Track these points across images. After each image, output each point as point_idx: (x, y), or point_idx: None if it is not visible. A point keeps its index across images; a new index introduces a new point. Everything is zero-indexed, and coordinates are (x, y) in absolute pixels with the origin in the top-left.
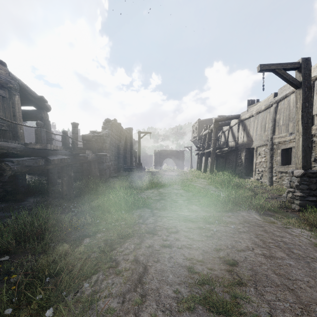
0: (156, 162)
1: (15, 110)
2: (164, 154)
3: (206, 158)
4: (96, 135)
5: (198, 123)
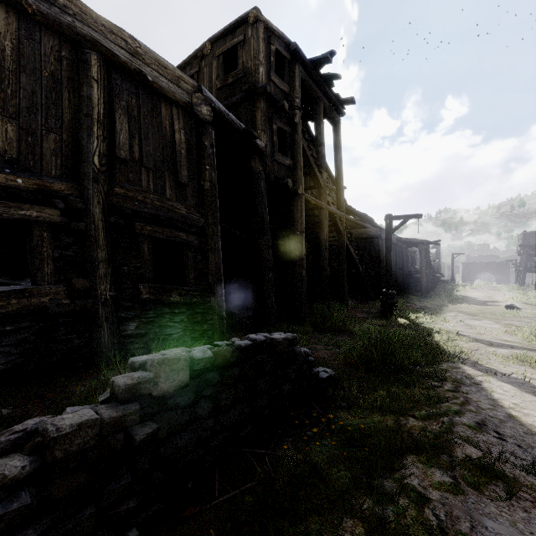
0: (464, 276)
1: (414, 259)
2: (476, 267)
3: (520, 275)
4: (433, 263)
5: (522, 235)
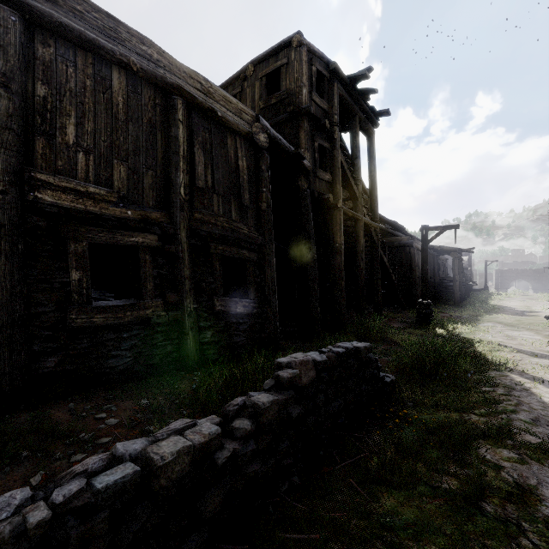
0: (498, 284)
1: (445, 267)
2: (511, 274)
3: None
4: (465, 271)
5: None
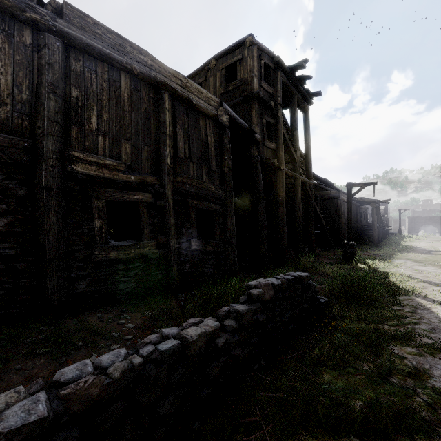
0: (409, 228)
1: (366, 215)
2: (420, 220)
3: None
4: (383, 218)
5: None
